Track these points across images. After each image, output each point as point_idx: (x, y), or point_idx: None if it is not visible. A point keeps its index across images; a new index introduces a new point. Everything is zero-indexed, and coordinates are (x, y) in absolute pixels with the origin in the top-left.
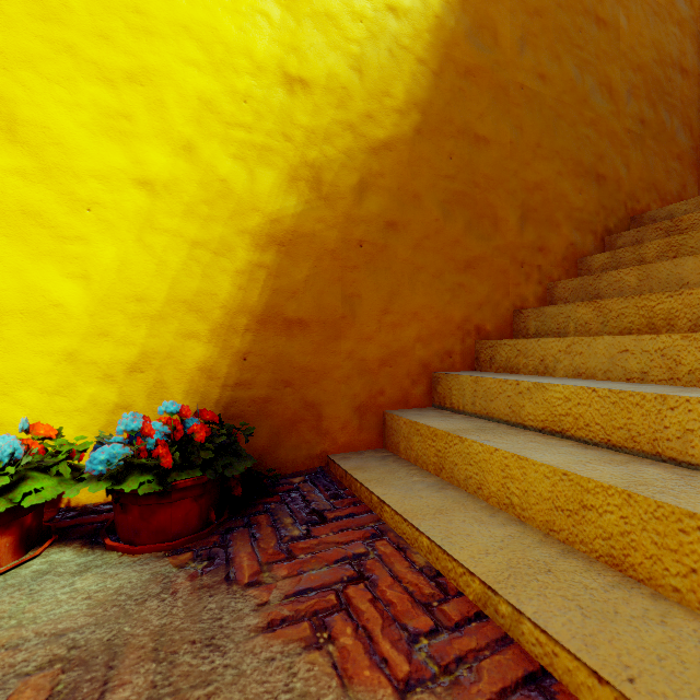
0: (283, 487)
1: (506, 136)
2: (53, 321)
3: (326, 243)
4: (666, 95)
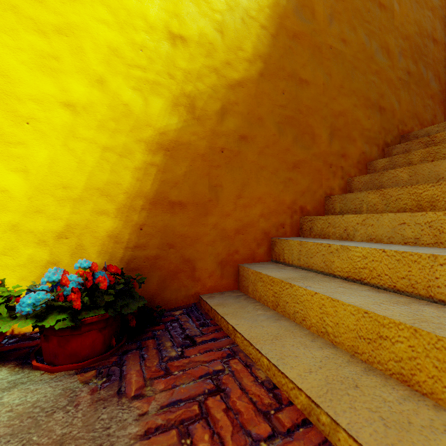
0: (167, 318)
1: (320, 79)
2: (0, 202)
3: (198, 149)
4: (424, 56)
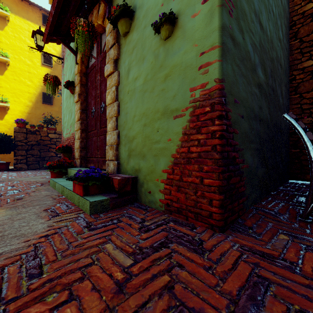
0: None
1: None
2: None
3: None
4: None
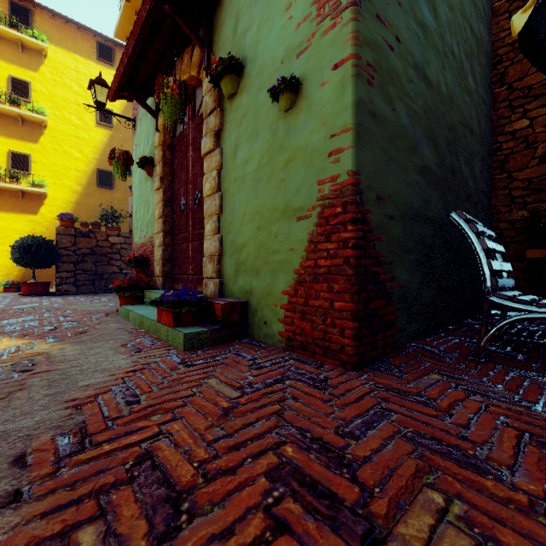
0: None
1: None
2: None
3: None
4: None
